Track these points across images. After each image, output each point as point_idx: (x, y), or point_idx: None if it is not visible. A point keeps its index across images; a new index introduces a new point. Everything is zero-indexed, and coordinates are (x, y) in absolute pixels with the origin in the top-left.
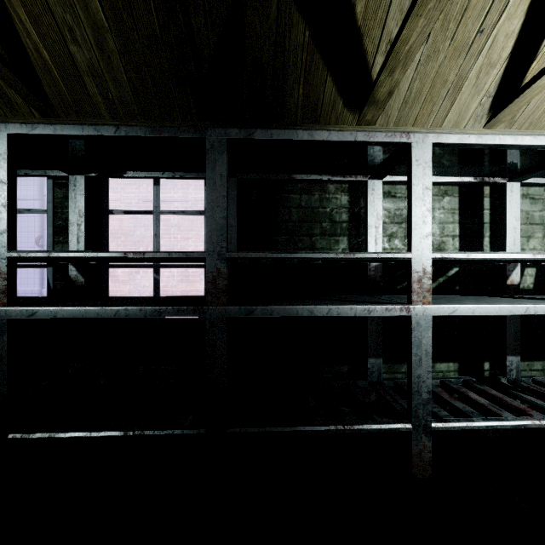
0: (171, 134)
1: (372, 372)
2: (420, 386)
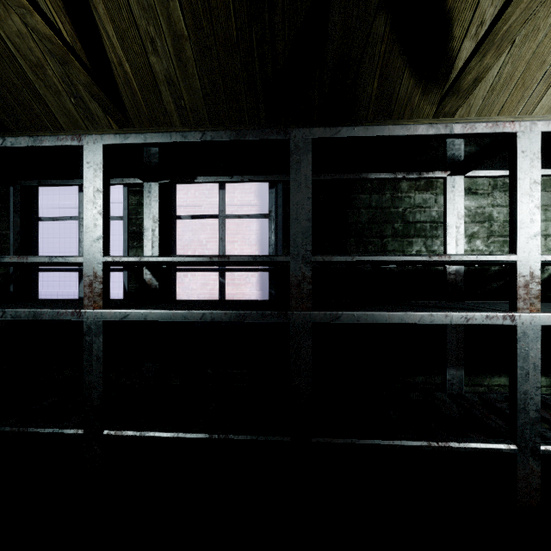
0: (255, 137)
1: (452, 384)
2: (527, 403)
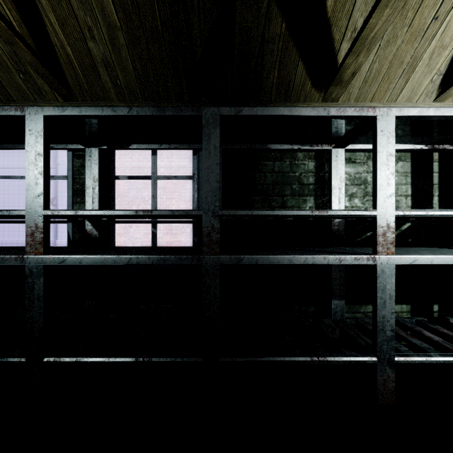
0: (174, 113)
1: (336, 312)
2: (384, 325)
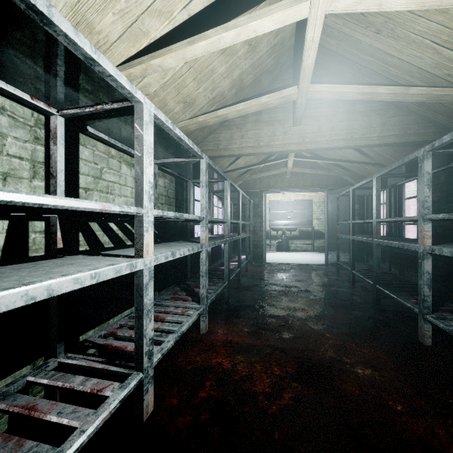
0: (368, 180)
1: None
2: (420, 290)
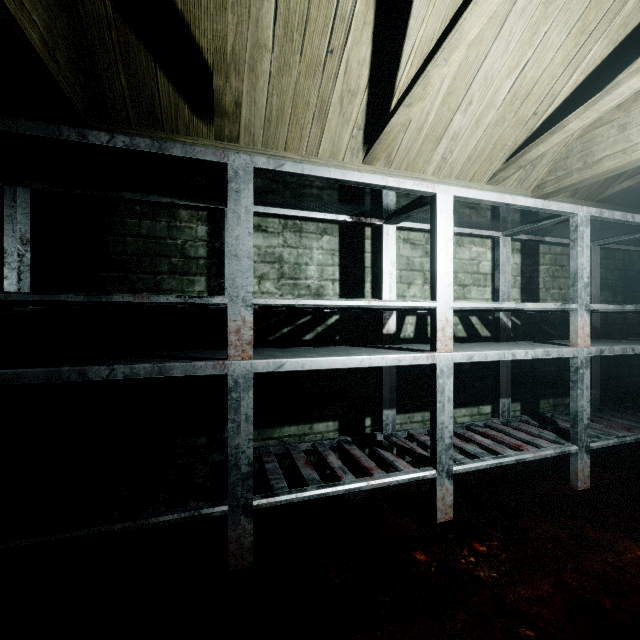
0: None
1: None
2: (239, 458)
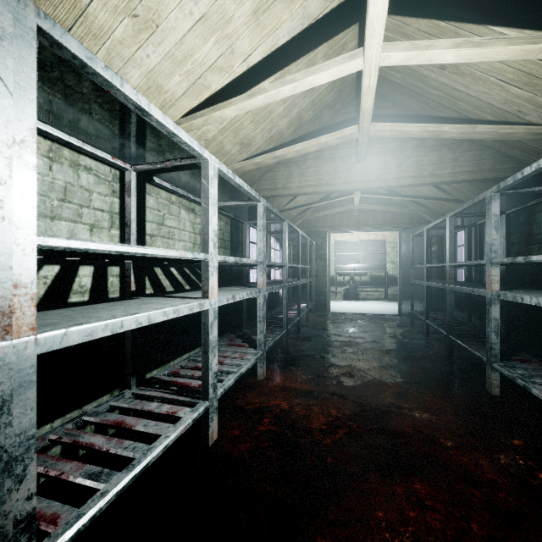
0: (441, 220)
1: None
2: (488, 338)
